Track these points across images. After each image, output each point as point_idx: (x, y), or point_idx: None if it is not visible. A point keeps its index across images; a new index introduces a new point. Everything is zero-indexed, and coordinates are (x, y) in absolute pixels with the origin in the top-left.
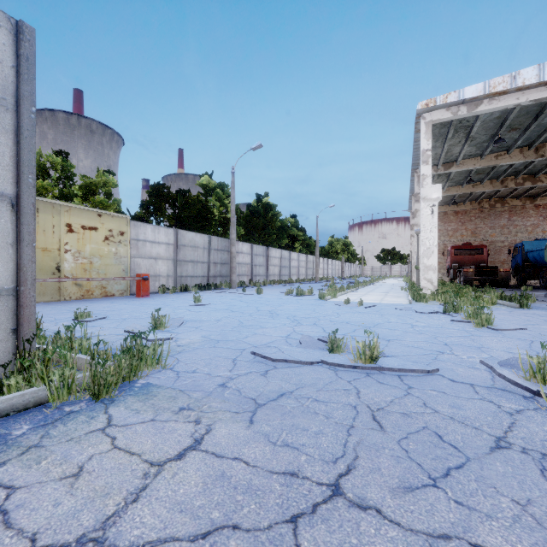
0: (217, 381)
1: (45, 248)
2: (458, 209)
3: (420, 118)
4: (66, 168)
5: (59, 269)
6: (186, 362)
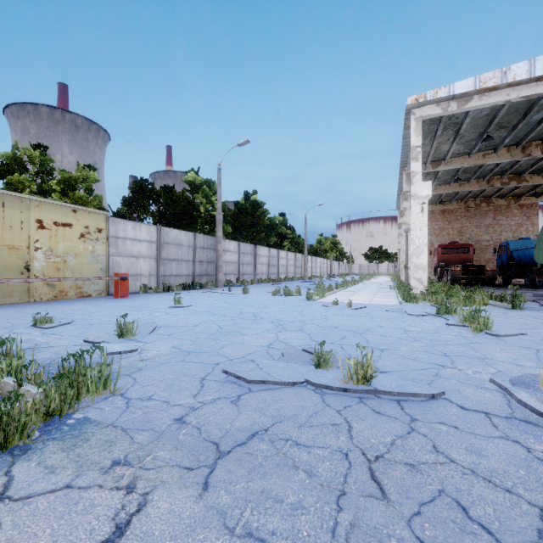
0: (174, 413)
1: (12, 245)
2: (445, 208)
3: (409, 114)
4: (44, 162)
5: (28, 268)
6: (144, 384)
